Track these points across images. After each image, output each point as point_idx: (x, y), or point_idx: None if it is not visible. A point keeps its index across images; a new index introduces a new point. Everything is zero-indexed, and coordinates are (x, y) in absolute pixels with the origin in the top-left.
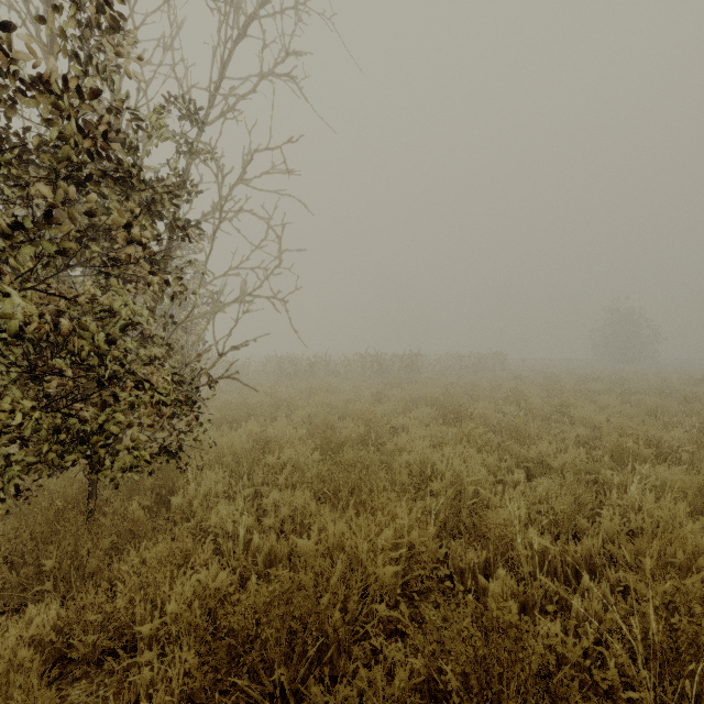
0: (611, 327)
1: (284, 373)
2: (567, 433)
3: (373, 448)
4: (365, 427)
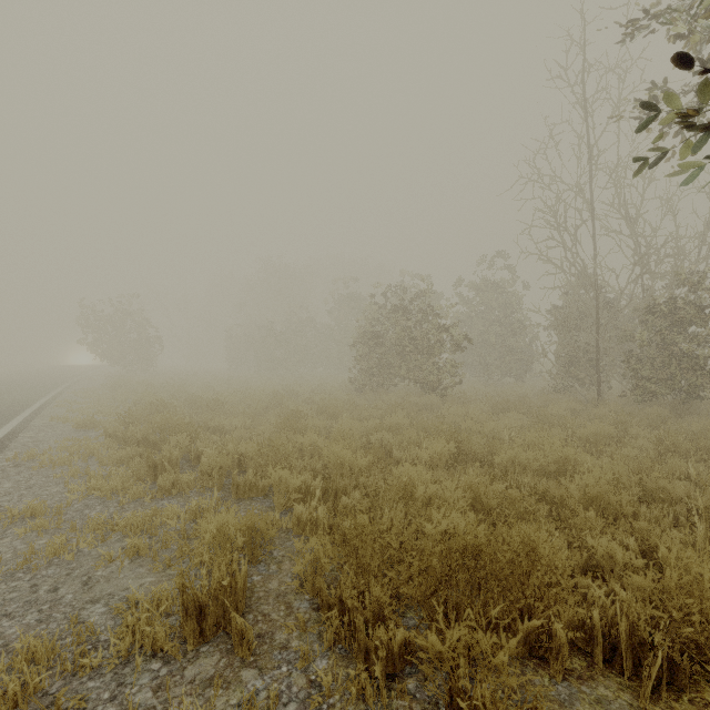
0: None
1: None
2: None
3: None
4: None
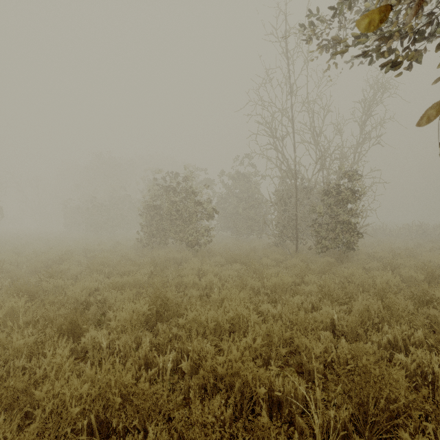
0: None
1: None
2: None
3: None
4: (408, 253)
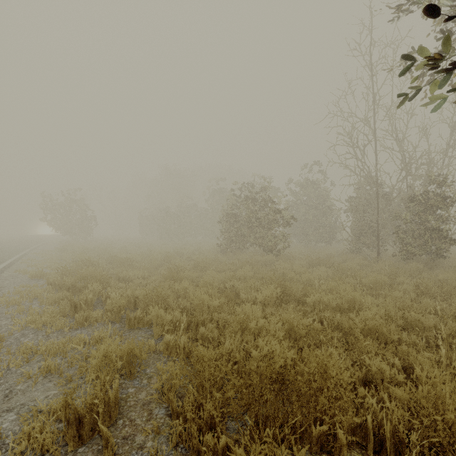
0: None
1: None
2: None
3: None
4: None
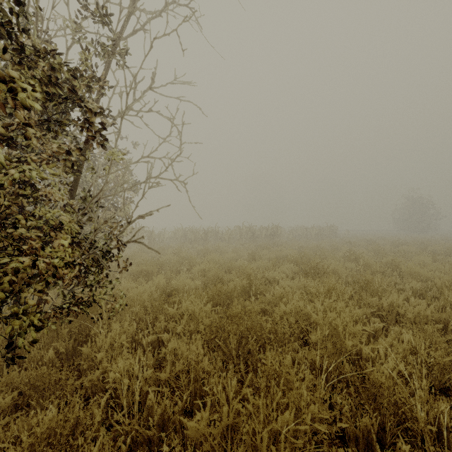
0: (407, 208)
1: (187, 239)
2: (402, 285)
3: (253, 297)
4: (246, 280)
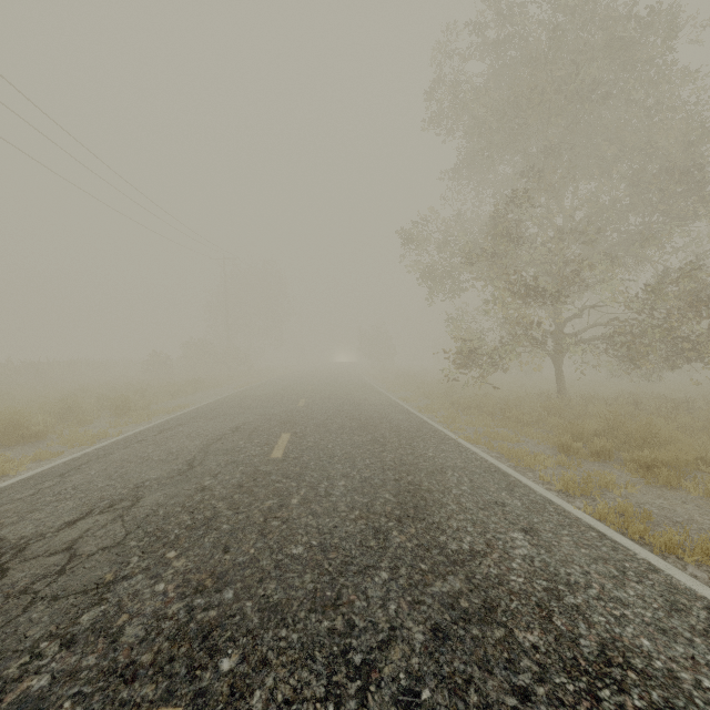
0: None
1: None
2: None
3: None
4: None
